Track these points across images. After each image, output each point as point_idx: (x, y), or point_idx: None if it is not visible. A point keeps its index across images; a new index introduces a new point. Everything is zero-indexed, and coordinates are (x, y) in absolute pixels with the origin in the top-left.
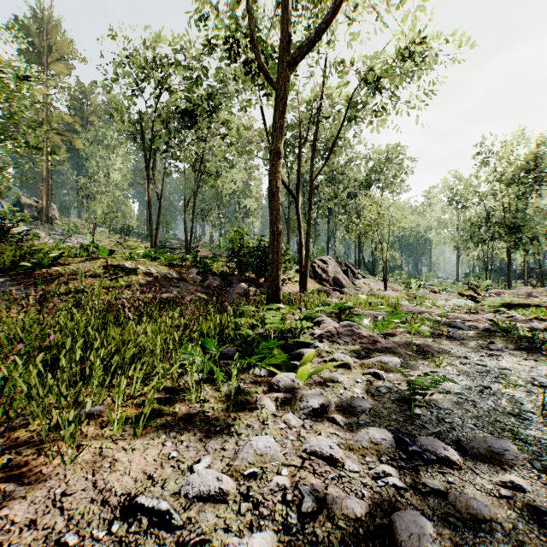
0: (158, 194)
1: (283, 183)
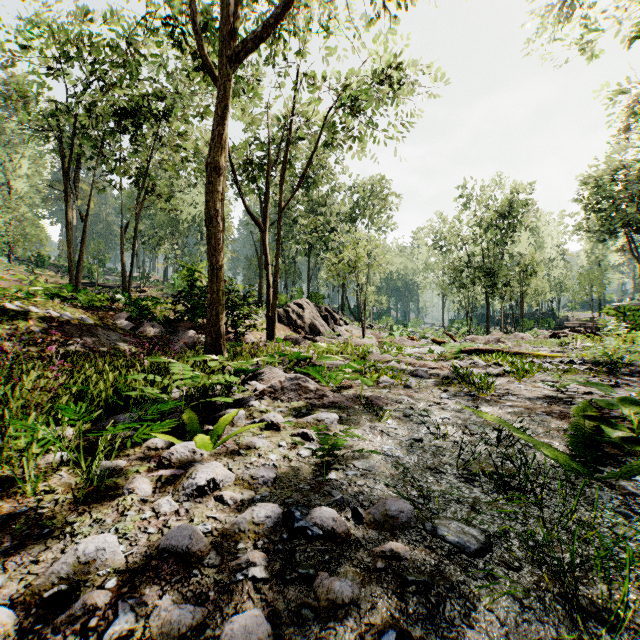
0: (81, 213)
1: (247, 210)
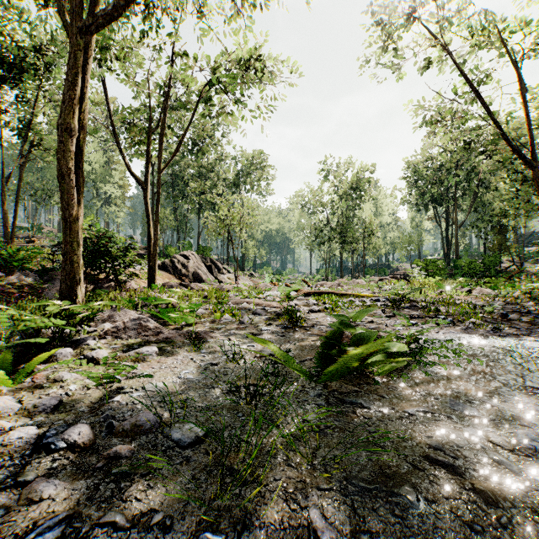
0: None
1: (129, 170)
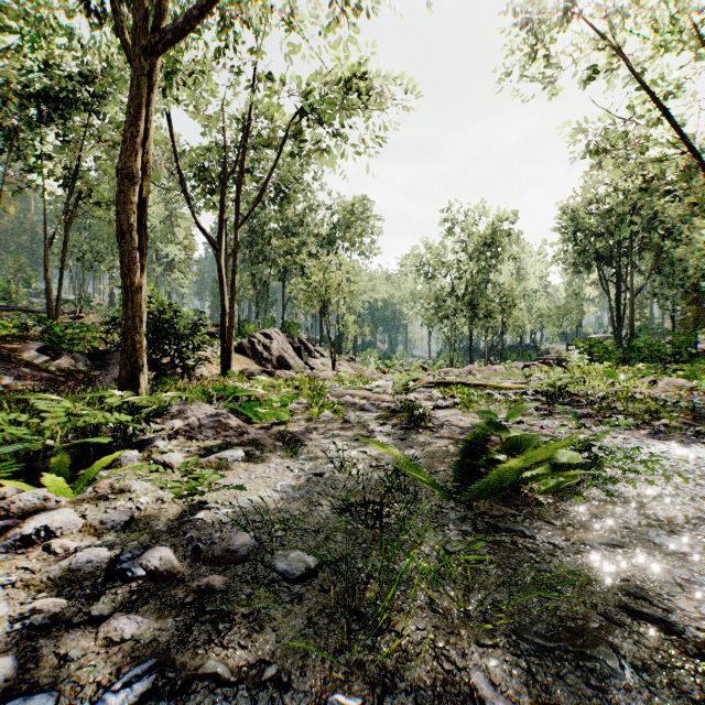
0: None
1: (199, 226)
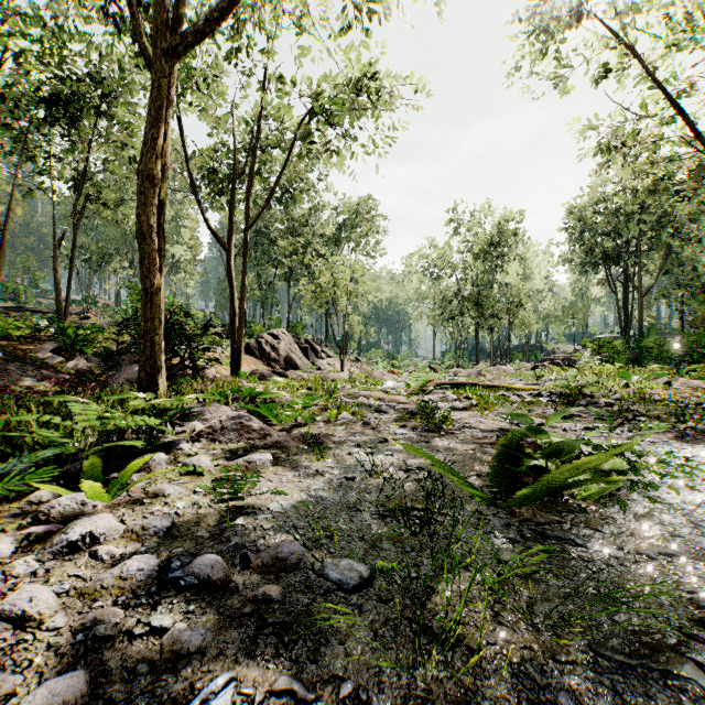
0: (0, 221)
1: (208, 226)
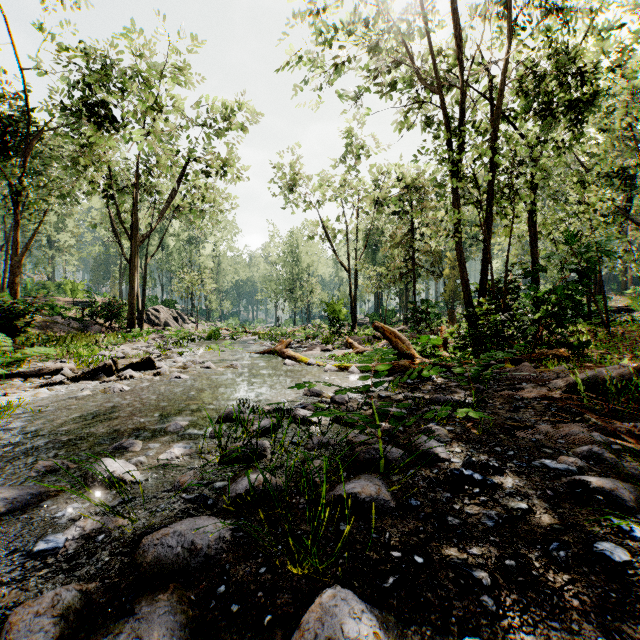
0: None
1: (125, 257)
